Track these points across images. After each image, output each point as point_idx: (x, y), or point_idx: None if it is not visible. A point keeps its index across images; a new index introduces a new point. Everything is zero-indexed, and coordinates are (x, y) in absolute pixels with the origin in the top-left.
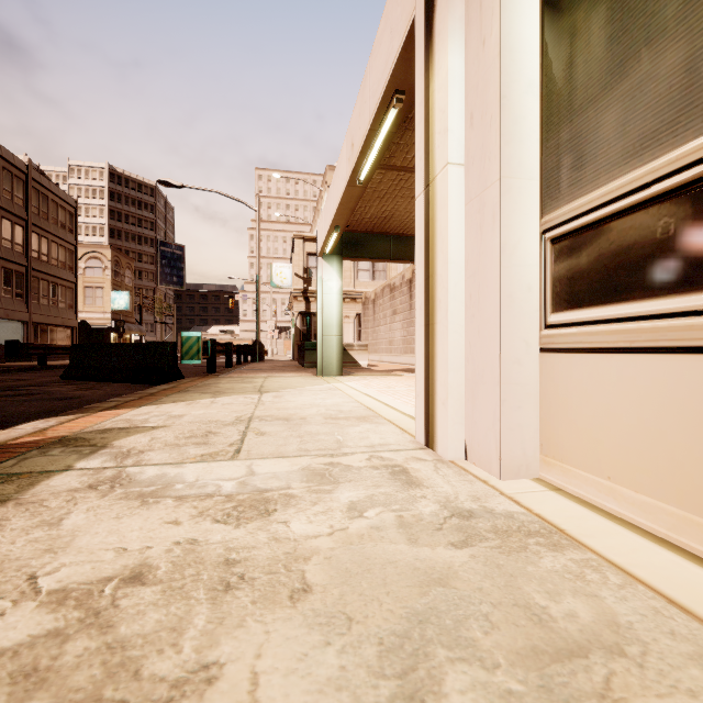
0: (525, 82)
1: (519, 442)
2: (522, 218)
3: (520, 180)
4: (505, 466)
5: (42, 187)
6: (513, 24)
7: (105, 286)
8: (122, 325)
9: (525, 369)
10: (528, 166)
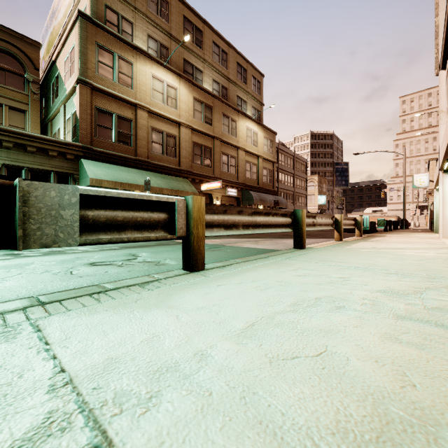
0: (447, 194)
1: (446, 234)
2: (446, 209)
3: (446, 205)
4: (443, 237)
5: (297, 159)
6: (445, 188)
7: (315, 193)
8: (324, 212)
9: (447, 226)
10: (447, 203)
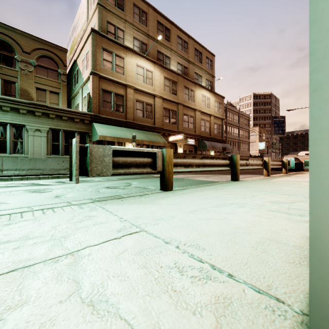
0: None
1: None
2: None
3: None
4: None
5: (241, 115)
6: None
7: (256, 141)
8: (263, 155)
9: None
10: None
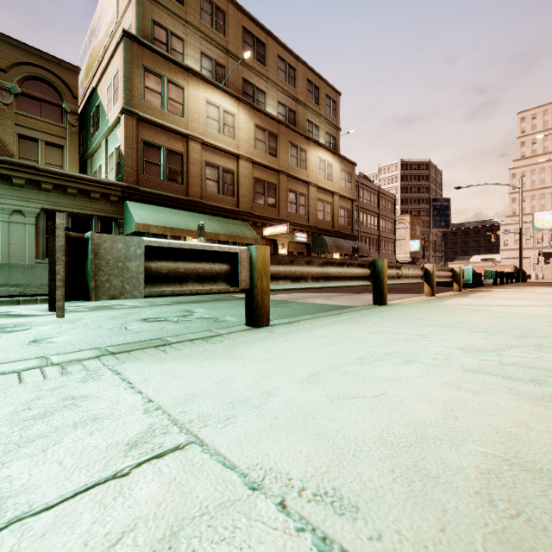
0: None
1: None
2: None
3: None
4: None
5: (383, 195)
6: None
7: (406, 238)
8: (417, 260)
9: None
10: None
